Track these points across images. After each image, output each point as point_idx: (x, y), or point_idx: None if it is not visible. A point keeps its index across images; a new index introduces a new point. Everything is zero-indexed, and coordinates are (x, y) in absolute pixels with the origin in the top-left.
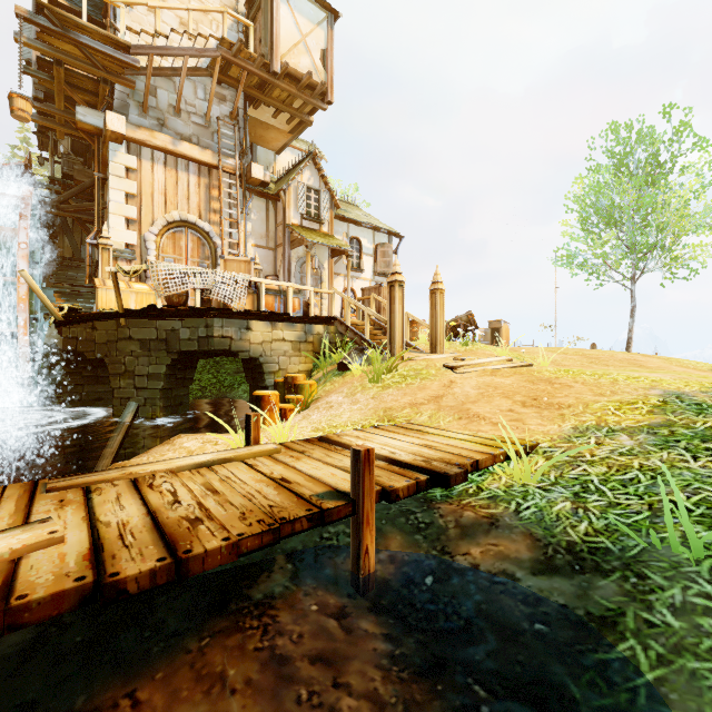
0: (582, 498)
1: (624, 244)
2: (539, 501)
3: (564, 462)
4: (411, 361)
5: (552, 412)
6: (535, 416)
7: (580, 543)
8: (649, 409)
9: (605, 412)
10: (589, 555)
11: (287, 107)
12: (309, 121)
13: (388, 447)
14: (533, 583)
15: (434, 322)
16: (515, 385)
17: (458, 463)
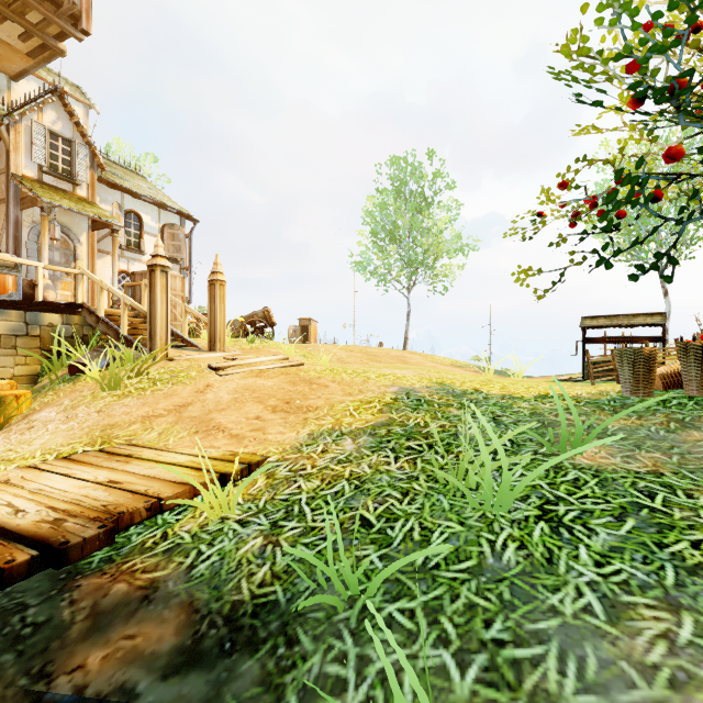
0: (278, 529)
1: (403, 259)
2: (227, 543)
3: (284, 478)
4: (173, 361)
5: (298, 416)
6: (280, 423)
7: (247, 601)
8: (380, 408)
9: (345, 413)
10: (250, 620)
11: (16, 15)
12: (58, 48)
13: (23, 500)
14: (155, 697)
15: (213, 316)
16: (275, 387)
17: (125, 510)
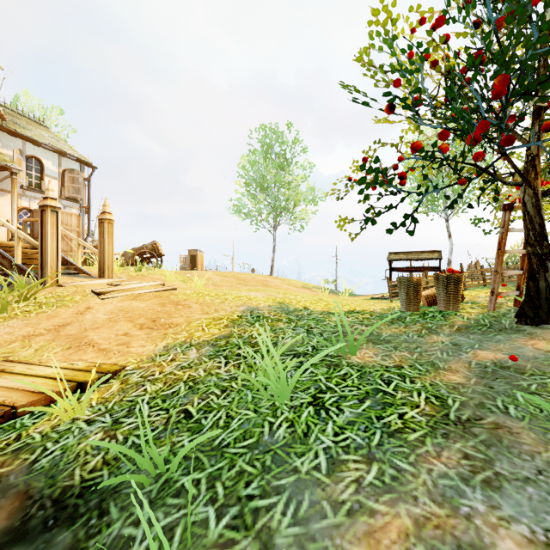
0: (118, 425)
1: (270, 204)
2: (71, 439)
3: (134, 383)
4: (61, 287)
5: (160, 332)
6: (143, 338)
7: (77, 485)
8: (226, 324)
9: (198, 328)
10: (75, 500)
11: None
12: None
13: None
14: None
15: (102, 249)
16: (147, 308)
17: None
